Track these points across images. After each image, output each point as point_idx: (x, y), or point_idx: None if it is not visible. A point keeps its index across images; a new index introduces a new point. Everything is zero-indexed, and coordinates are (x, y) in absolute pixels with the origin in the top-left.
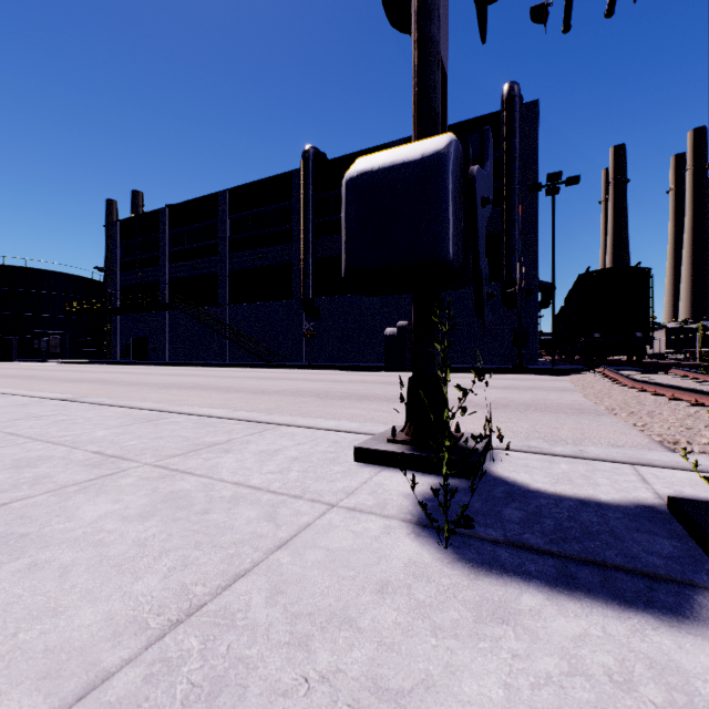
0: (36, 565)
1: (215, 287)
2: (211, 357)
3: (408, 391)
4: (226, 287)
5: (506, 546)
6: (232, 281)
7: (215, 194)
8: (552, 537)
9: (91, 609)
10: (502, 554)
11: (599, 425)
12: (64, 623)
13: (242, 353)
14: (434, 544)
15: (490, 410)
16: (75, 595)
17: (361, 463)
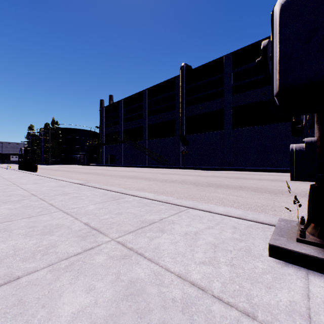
0: None
1: (141, 132)
2: (140, 163)
3: (309, 197)
4: (146, 132)
5: None
6: (148, 129)
7: (141, 91)
8: None
9: None
10: None
11: None
12: None
13: (153, 161)
14: None
15: None
16: None
17: (277, 259)
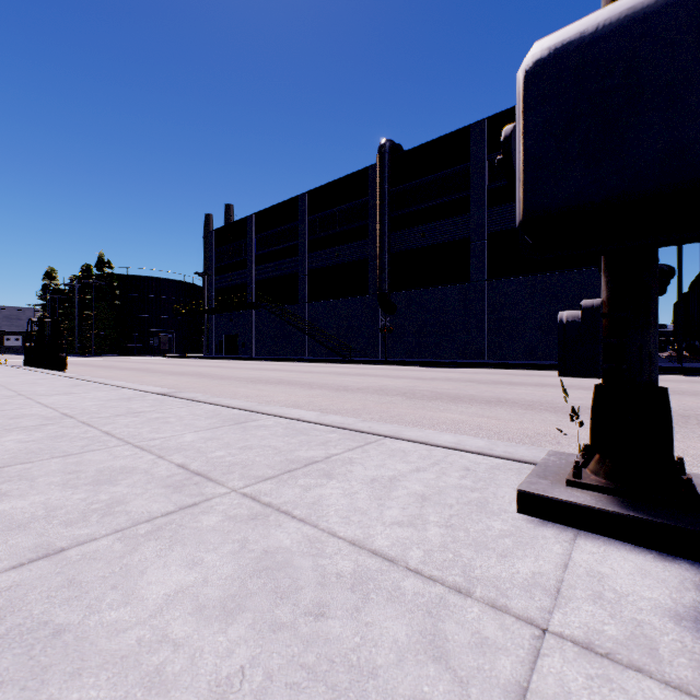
0: None
1: (295, 286)
2: (291, 352)
3: (593, 406)
4: (305, 285)
5: None
6: (310, 280)
7: (295, 198)
8: None
9: None
10: None
11: None
12: None
13: (319, 349)
14: None
15: None
16: None
17: (530, 517)
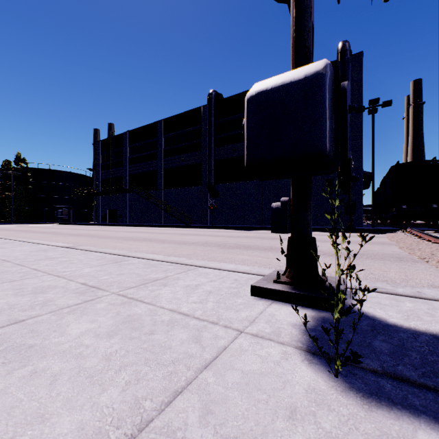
0: (35, 373)
1: (155, 179)
2: (153, 221)
3: (287, 247)
4: (162, 178)
5: (386, 377)
6: (165, 175)
7: (155, 122)
8: (423, 371)
9: (68, 418)
10: (385, 385)
11: (417, 270)
12: (48, 430)
13: (171, 219)
14: (325, 371)
15: (349, 261)
16: (59, 403)
17: (256, 297)
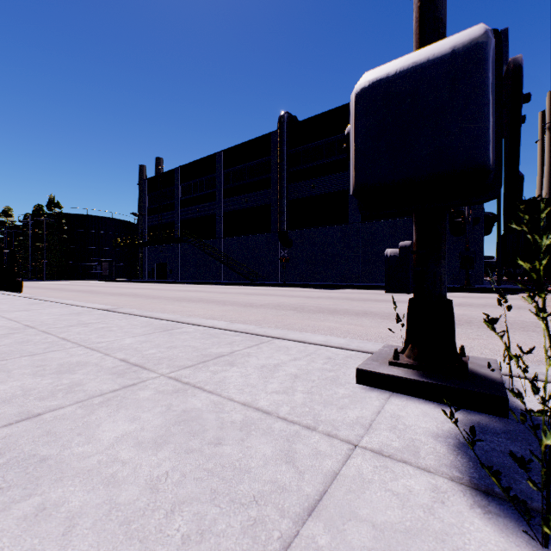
0: (43, 510)
1: (213, 225)
2: (210, 277)
3: (408, 312)
4: (221, 224)
5: None
6: (225, 220)
7: (213, 155)
8: None
9: None
10: None
11: None
12: None
13: (232, 275)
14: (520, 533)
15: (508, 336)
16: None
17: (364, 386)
